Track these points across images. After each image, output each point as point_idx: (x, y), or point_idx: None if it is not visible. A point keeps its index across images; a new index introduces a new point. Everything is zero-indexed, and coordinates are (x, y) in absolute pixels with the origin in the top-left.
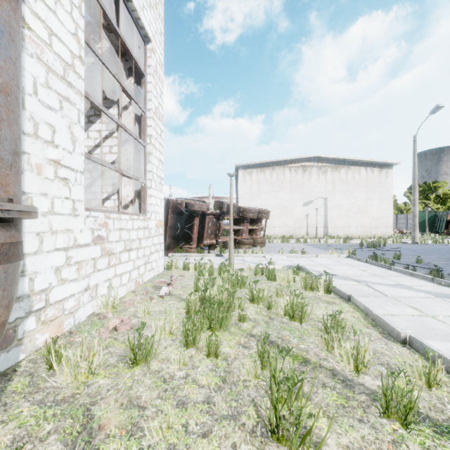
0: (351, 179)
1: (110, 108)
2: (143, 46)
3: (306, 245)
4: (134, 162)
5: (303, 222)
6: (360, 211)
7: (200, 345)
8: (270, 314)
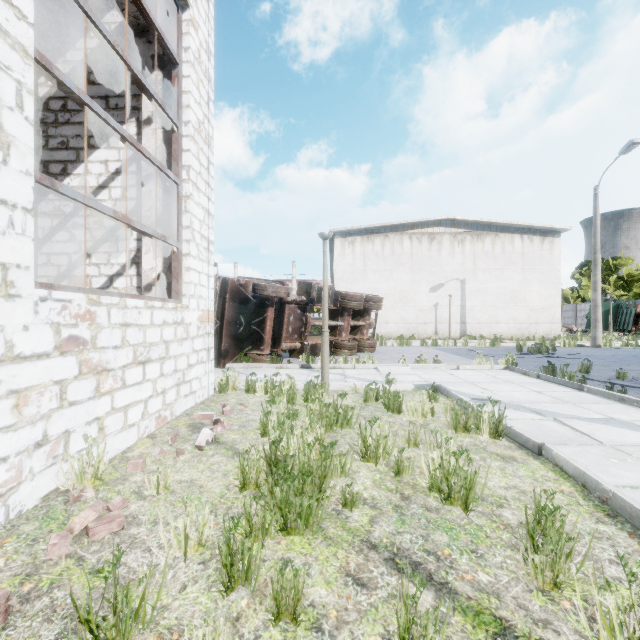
0: (500, 252)
1: (123, 124)
2: (176, 13)
3: (437, 349)
4: (163, 212)
5: (430, 315)
6: (513, 300)
7: (260, 578)
8: (401, 487)
